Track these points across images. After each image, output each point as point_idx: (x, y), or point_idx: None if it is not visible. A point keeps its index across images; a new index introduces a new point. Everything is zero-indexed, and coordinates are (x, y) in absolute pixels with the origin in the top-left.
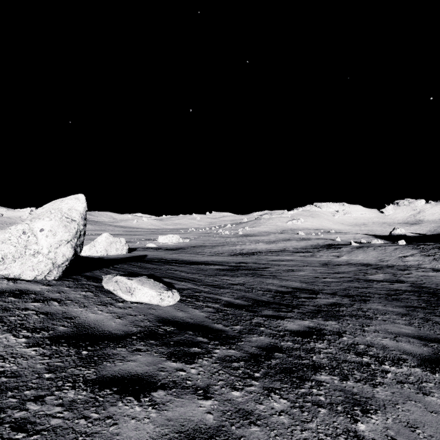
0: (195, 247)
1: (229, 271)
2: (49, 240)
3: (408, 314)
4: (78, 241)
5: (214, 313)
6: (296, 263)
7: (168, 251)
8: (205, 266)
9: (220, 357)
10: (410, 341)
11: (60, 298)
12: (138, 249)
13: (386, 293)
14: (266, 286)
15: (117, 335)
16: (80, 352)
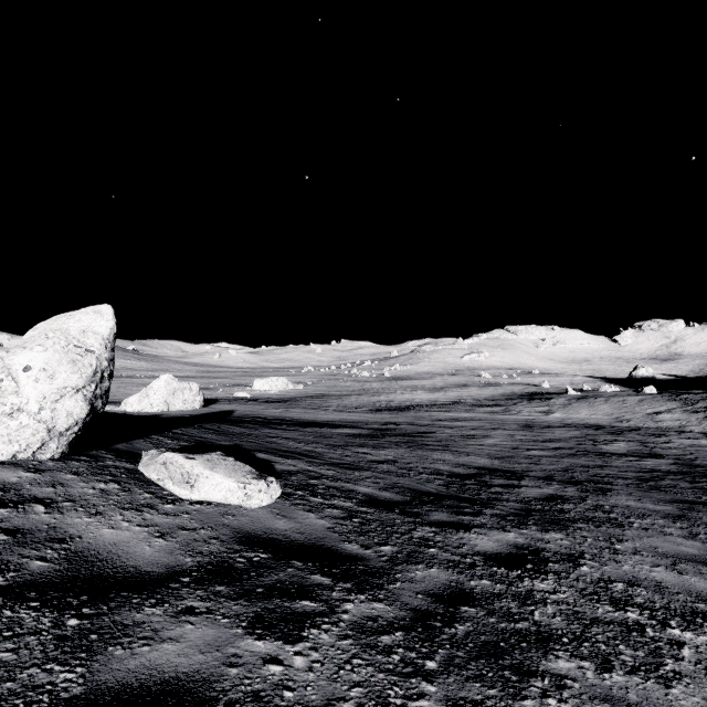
0: (314, 397)
1: (369, 438)
2: (40, 388)
3: (684, 516)
4: (99, 389)
5: (343, 519)
6: (480, 424)
7: (268, 404)
8: (329, 429)
9: (355, 623)
10: (701, 572)
11: (53, 496)
12: (220, 400)
13: (636, 476)
14: (432, 465)
15: (150, 577)
16: (62, 622)
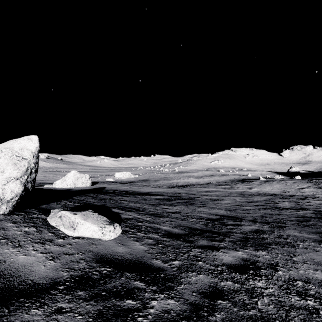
0: (142, 181)
1: (168, 200)
2: None
3: None
4: (29, 178)
5: (153, 245)
6: (219, 194)
7: (122, 184)
8: (149, 196)
9: (157, 315)
10: None
11: None
12: (99, 182)
13: (296, 219)
14: (198, 214)
15: (40, 287)
16: None
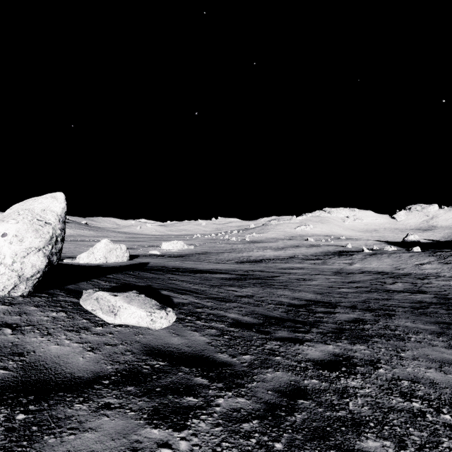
0: (200, 254)
1: (236, 280)
2: (13, 248)
3: (444, 333)
4: (54, 249)
5: (218, 336)
6: (307, 271)
7: (171, 258)
8: (210, 275)
9: (224, 414)
10: None
11: (18, 322)
12: (140, 256)
13: (410, 305)
14: (277, 298)
15: (81, 380)
16: (13, 416)
